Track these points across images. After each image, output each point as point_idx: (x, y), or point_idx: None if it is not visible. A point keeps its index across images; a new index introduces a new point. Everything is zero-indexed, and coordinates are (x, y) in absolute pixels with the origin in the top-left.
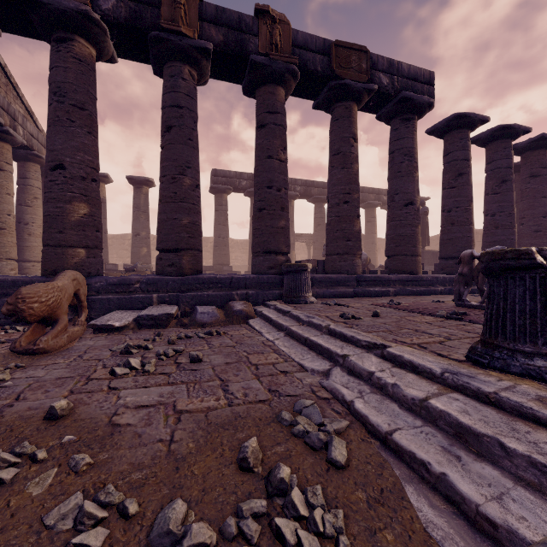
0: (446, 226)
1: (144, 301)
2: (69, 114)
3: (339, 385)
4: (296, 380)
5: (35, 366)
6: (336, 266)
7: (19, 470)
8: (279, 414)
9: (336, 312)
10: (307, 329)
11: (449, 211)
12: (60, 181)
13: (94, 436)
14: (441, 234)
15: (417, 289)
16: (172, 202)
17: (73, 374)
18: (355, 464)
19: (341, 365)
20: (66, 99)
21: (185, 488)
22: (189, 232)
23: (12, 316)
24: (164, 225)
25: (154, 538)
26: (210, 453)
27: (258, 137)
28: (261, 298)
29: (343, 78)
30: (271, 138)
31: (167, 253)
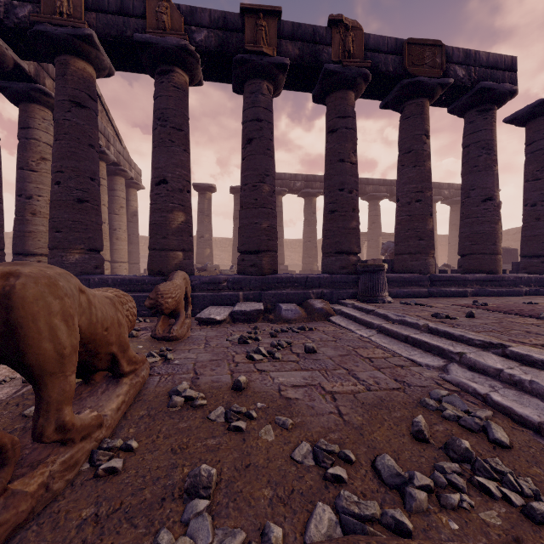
0: (529, 222)
1: (232, 298)
2: (170, 136)
3: (465, 380)
4: (415, 373)
5: (180, 350)
6: (407, 265)
7: (246, 423)
8: (421, 400)
9: (423, 312)
10: (401, 327)
11: (533, 205)
12: (164, 194)
13: (277, 405)
14: (523, 230)
15: (498, 289)
16: (253, 208)
17: (218, 358)
18: (518, 446)
19: (458, 362)
20: (168, 123)
21: (378, 448)
22: (268, 234)
23: (152, 309)
24: (246, 229)
25: (387, 477)
26: (380, 425)
27: (329, 141)
28: (336, 297)
29: (416, 75)
30: (342, 141)
31: (248, 254)
